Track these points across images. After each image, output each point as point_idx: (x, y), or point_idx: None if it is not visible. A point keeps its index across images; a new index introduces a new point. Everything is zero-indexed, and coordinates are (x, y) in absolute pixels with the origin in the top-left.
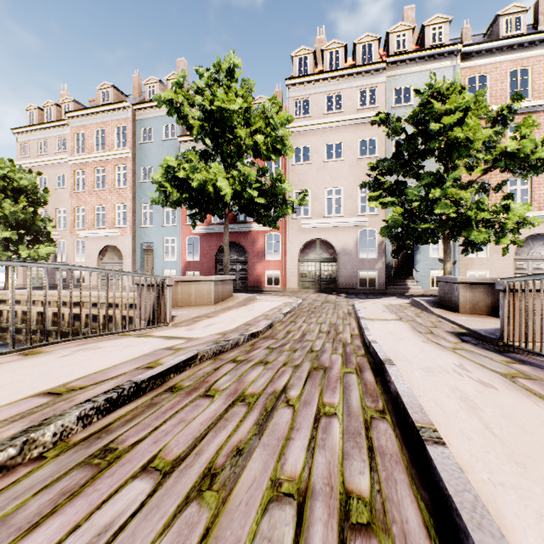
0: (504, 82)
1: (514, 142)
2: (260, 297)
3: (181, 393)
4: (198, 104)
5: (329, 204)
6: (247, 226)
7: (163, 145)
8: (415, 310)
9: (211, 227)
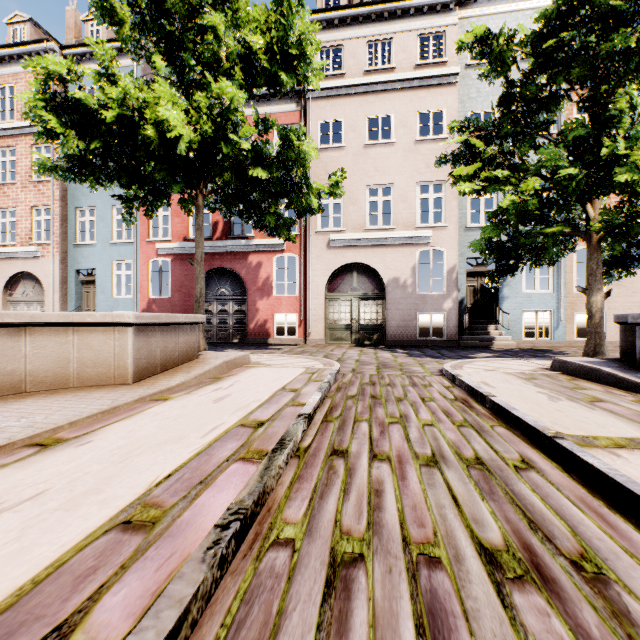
0: None
1: None
2: (259, 358)
3: None
4: None
5: None
6: (246, 243)
7: None
8: (611, 391)
9: (188, 244)
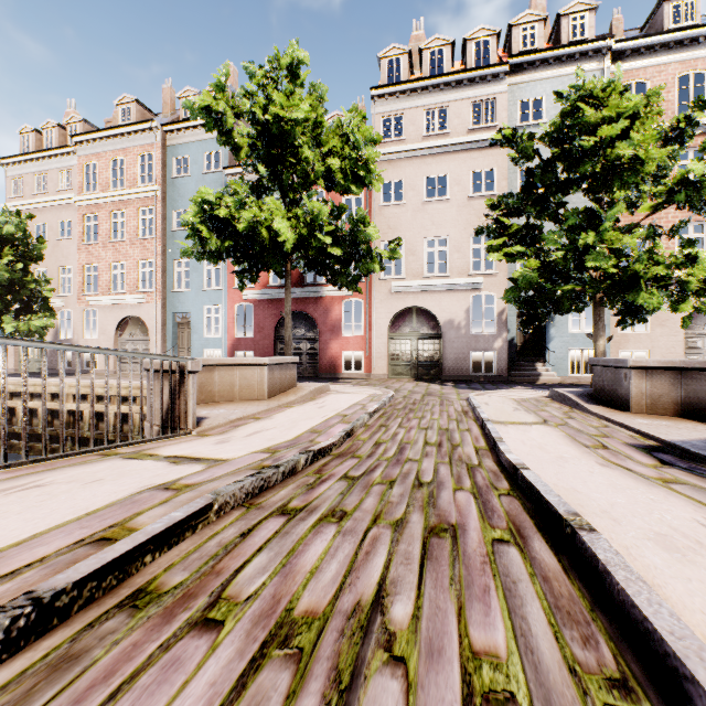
0: (671, 91)
1: (701, 164)
2: (335, 388)
3: (151, 616)
4: (246, 111)
5: (428, 261)
6: (318, 290)
7: (204, 180)
8: (561, 408)
9: (268, 291)
